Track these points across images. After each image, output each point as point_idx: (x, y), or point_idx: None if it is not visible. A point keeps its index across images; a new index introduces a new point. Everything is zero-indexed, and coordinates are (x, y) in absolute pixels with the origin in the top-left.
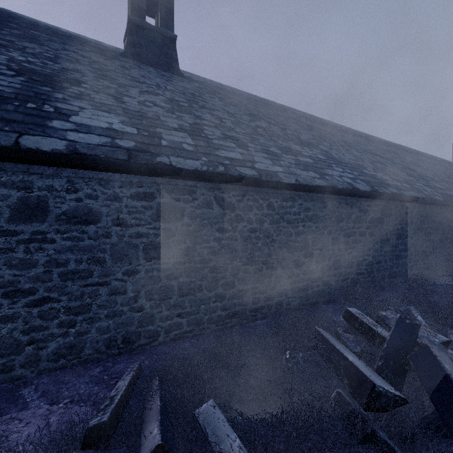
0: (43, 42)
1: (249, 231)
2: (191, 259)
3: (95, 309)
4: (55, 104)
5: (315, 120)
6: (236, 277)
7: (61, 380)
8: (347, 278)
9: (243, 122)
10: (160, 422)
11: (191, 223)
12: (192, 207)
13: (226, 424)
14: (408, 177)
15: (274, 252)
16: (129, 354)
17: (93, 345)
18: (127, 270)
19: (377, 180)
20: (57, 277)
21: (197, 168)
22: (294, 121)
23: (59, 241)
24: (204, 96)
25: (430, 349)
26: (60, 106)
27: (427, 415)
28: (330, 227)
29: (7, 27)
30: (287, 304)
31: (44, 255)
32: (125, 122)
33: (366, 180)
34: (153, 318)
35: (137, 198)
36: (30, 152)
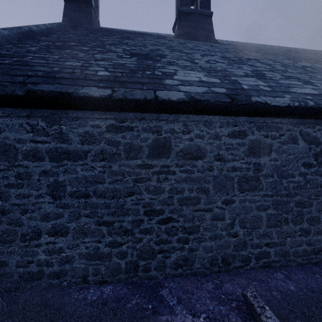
0: (133, 39)
1: None
2: (278, 192)
3: (202, 231)
4: (160, 70)
5: None
6: (321, 212)
7: (186, 288)
8: None
9: (289, 65)
10: None
11: (278, 158)
12: (279, 143)
13: None
14: None
15: None
16: (228, 274)
17: (200, 261)
18: (224, 199)
19: None
20: (176, 201)
21: (289, 104)
22: None
23: (178, 173)
24: (243, 51)
25: None
26: (163, 71)
27: None
28: None
29: (113, 35)
30: None
31: (168, 184)
32: (207, 76)
33: None
34: (246, 244)
35: (233, 136)
36: (163, 102)
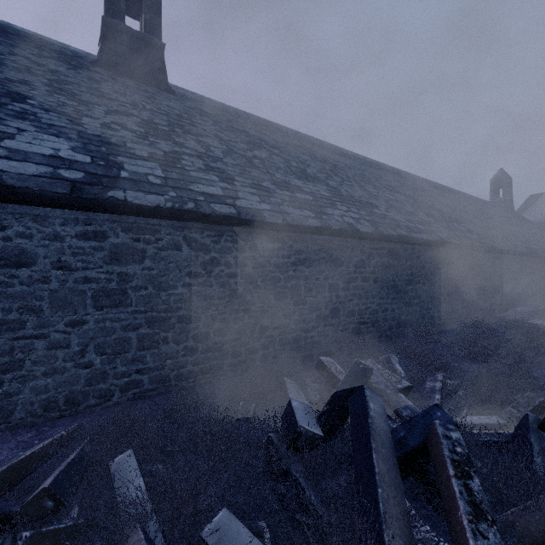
0: None
1: (227, 276)
2: (154, 307)
3: (29, 366)
4: None
5: (335, 150)
6: (211, 327)
7: None
8: (347, 328)
9: (236, 152)
10: (60, 472)
11: (154, 266)
12: (156, 249)
13: (137, 470)
14: (427, 217)
15: (259, 299)
16: (73, 417)
17: (26, 408)
18: (71, 320)
19: (386, 221)
20: None
21: (159, 205)
22: (307, 151)
23: None
24: (194, 119)
25: (364, 390)
26: None
27: (350, 452)
28: (327, 272)
29: None
30: (274, 357)
31: None
32: (77, 149)
33: (372, 220)
34: (106, 375)
35: (85, 238)
36: None
